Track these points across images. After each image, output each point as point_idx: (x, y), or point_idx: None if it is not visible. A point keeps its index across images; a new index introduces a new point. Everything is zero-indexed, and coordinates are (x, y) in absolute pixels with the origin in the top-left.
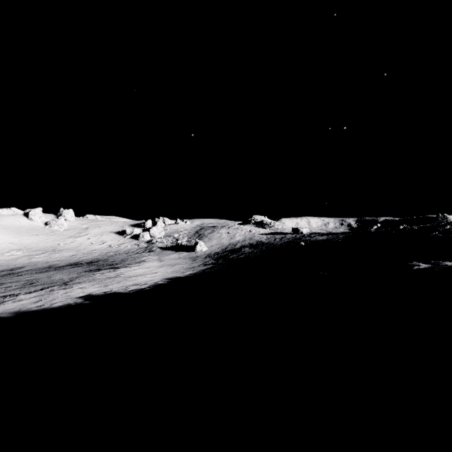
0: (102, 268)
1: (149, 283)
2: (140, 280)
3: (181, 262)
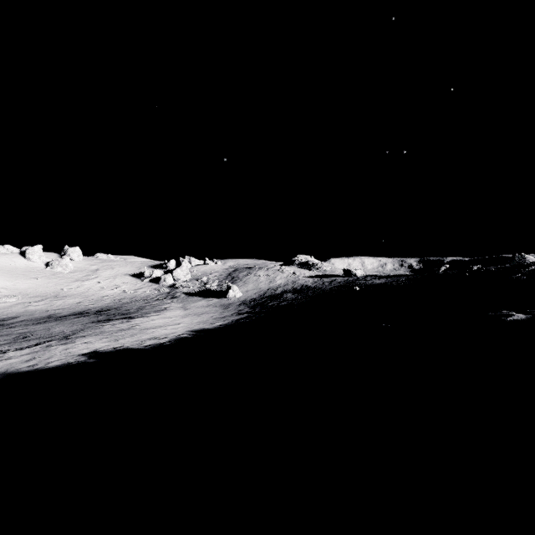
0: (113, 318)
1: (170, 337)
2: (159, 333)
3: (210, 310)
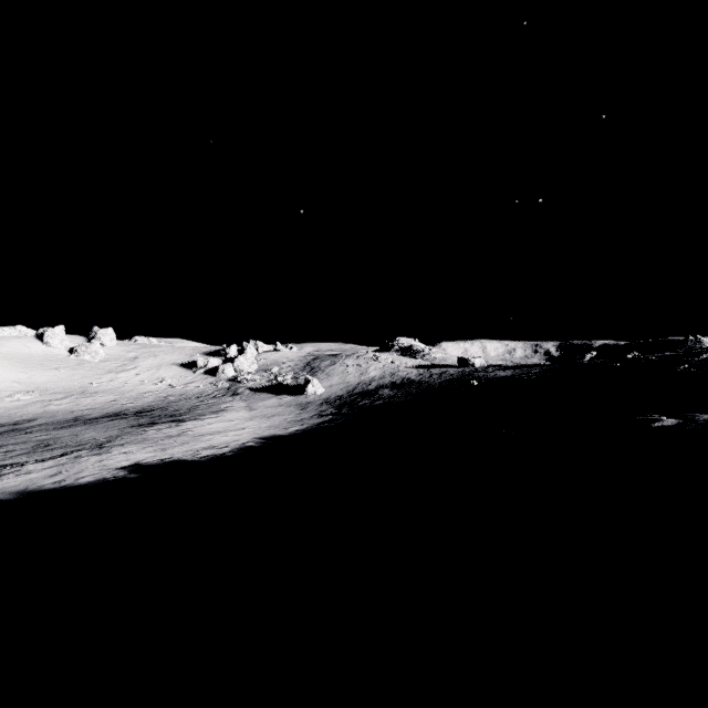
0: (158, 422)
1: (232, 445)
2: (218, 441)
3: (283, 411)
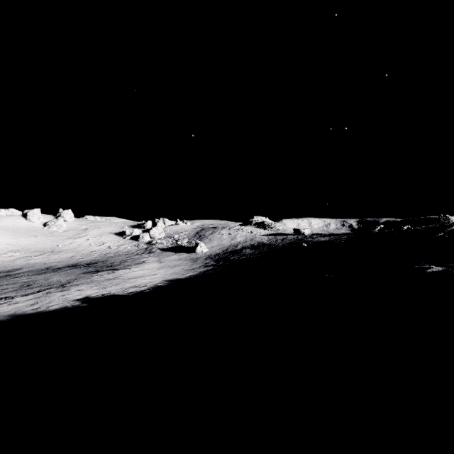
0: (100, 270)
1: (148, 285)
2: (140, 282)
3: (182, 263)
